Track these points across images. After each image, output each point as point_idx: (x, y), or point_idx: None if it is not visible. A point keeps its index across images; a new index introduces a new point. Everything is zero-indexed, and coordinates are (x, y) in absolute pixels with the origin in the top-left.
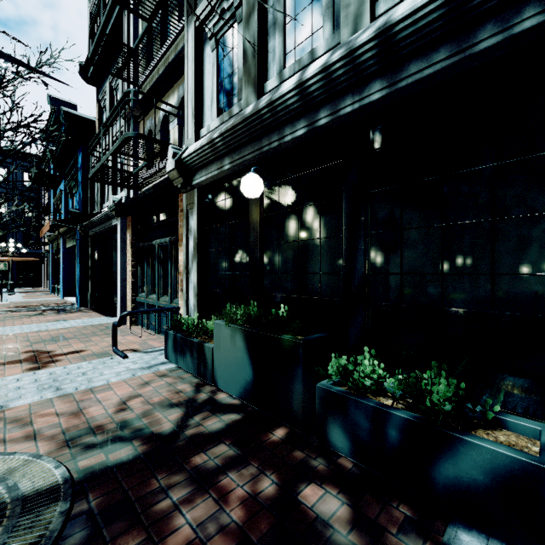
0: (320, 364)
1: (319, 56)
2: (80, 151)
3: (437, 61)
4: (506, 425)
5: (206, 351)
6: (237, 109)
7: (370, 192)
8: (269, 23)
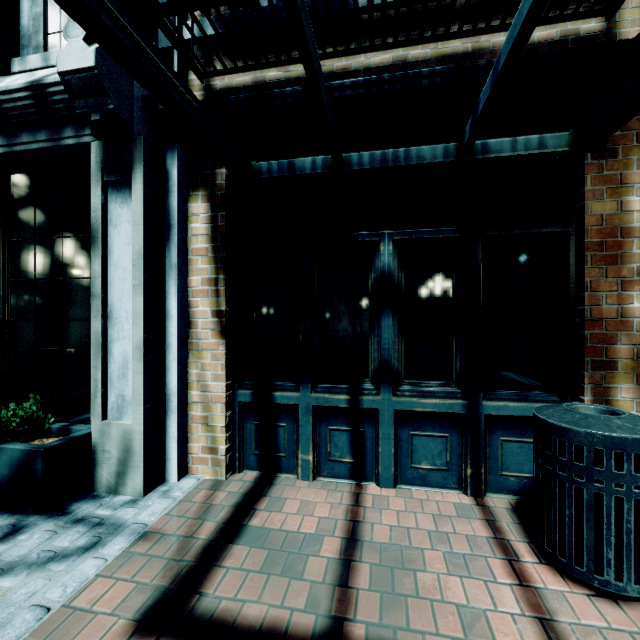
0: None
1: None
2: None
3: (40, 140)
4: (72, 432)
5: None
6: None
7: (11, 240)
8: None
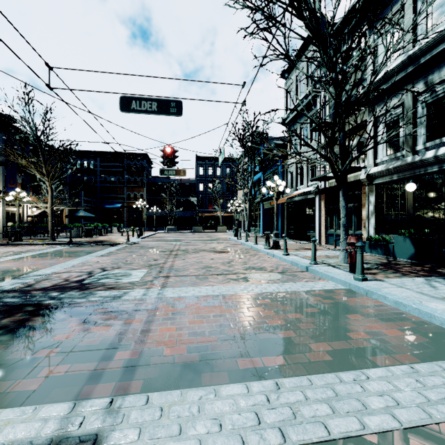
0: (444, 247)
1: (444, 141)
2: (280, 160)
3: None
4: None
5: (389, 246)
6: (399, 154)
7: None
8: (417, 122)
